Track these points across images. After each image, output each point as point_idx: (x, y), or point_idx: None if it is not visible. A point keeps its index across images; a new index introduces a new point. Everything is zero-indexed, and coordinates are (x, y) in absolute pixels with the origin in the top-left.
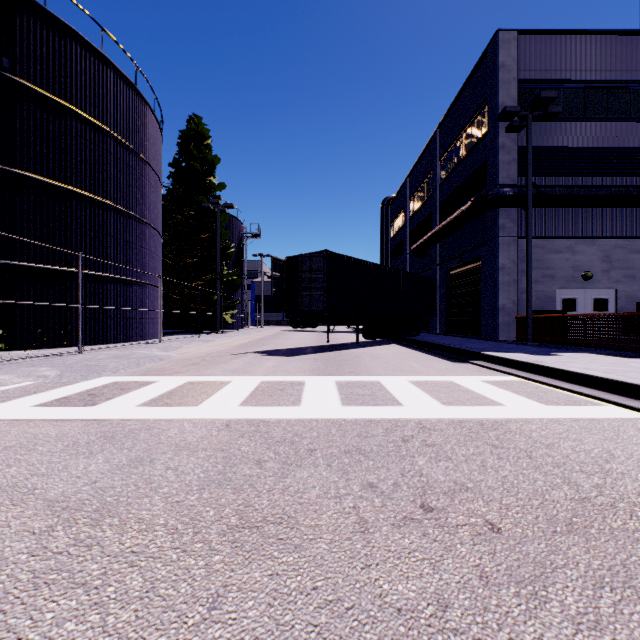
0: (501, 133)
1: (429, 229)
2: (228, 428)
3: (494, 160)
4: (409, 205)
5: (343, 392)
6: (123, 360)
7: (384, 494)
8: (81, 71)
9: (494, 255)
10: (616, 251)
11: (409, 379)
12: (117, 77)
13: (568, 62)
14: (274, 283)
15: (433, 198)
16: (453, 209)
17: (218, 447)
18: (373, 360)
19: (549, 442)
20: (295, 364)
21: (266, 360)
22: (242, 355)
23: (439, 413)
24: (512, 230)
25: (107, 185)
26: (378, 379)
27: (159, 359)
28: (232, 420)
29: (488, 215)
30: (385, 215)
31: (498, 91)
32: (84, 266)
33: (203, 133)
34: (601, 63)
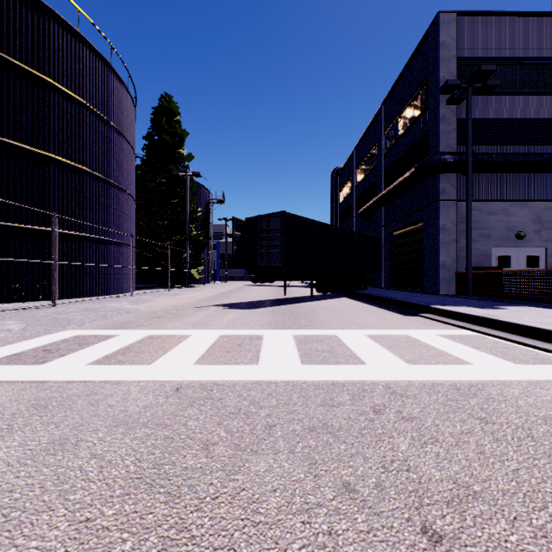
0: (442, 106)
1: (374, 195)
2: (177, 393)
3: (435, 130)
4: (356, 174)
5: (302, 348)
6: (91, 313)
7: (367, 505)
8: (58, 47)
9: (435, 217)
10: (546, 213)
11: (365, 333)
12: (93, 54)
13: (503, 41)
14: (235, 241)
15: (378, 167)
16: (396, 176)
17: (161, 421)
18: (327, 313)
19: (544, 414)
20: (254, 317)
21: (227, 313)
22: (205, 308)
23: (406, 373)
24: (452, 194)
25: (83, 152)
26: (335, 333)
27: (126, 312)
28: (184, 382)
29: (430, 180)
30: (334, 183)
31: (439, 67)
32: (61, 226)
33: (173, 110)
34: (533, 42)
